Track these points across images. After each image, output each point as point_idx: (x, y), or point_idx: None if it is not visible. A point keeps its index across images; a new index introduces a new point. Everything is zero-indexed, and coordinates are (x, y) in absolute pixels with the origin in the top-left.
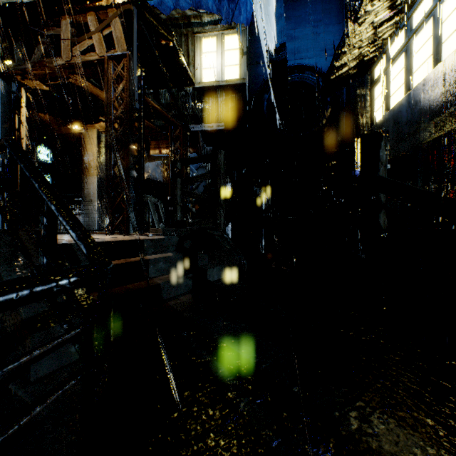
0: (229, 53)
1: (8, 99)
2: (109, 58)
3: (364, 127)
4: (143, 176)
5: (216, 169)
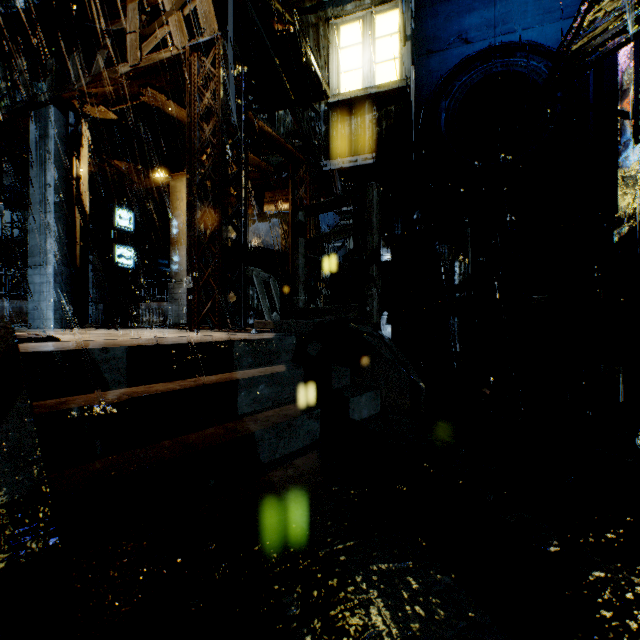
0: (382, 42)
1: (65, 136)
2: (192, 49)
3: (634, 136)
4: (245, 236)
5: (364, 217)
